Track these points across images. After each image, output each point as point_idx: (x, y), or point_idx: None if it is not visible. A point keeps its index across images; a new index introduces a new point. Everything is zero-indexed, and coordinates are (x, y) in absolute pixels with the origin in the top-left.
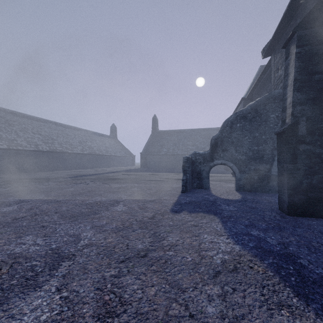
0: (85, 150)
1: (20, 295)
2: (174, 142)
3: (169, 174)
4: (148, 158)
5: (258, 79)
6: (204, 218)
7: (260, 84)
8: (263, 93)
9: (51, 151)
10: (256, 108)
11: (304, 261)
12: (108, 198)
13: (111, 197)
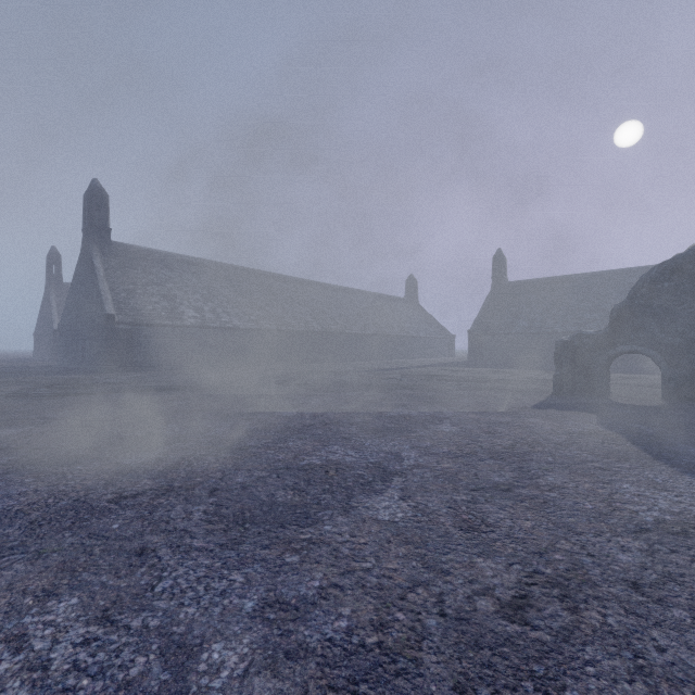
0: (367, 328)
1: (432, 425)
2: (545, 305)
3: (532, 372)
4: (484, 341)
5: None
6: (576, 414)
7: None
8: None
9: (323, 331)
10: None
11: (669, 439)
12: (444, 394)
13: (447, 393)
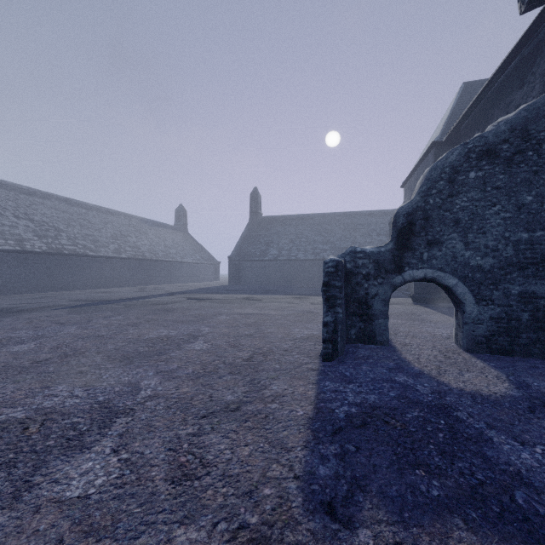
0: (123, 251)
1: None
2: (290, 236)
3: (282, 298)
4: (242, 267)
5: (485, 86)
6: None
7: (482, 103)
8: (495, 120)
9: (51, 252)
10: (526, 127)
11: None
12: (92, 392)
13: (110, 383)
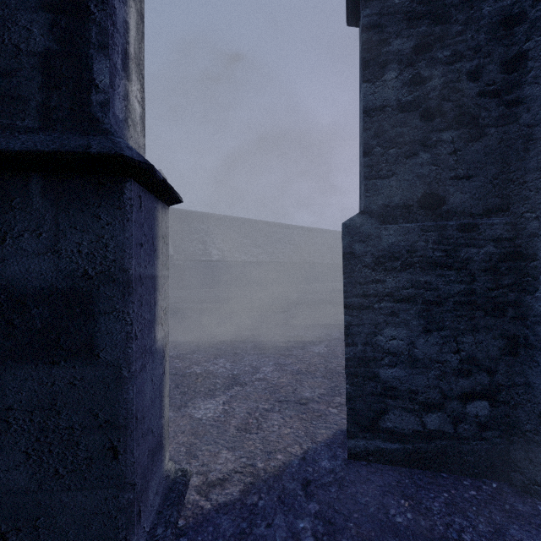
0: (335, 259)
1: None
2: None
3: None
4: None
5: None
6: None
7: None
8: None
9: (302, 262)
10: None
11: None
12: None
13: None
